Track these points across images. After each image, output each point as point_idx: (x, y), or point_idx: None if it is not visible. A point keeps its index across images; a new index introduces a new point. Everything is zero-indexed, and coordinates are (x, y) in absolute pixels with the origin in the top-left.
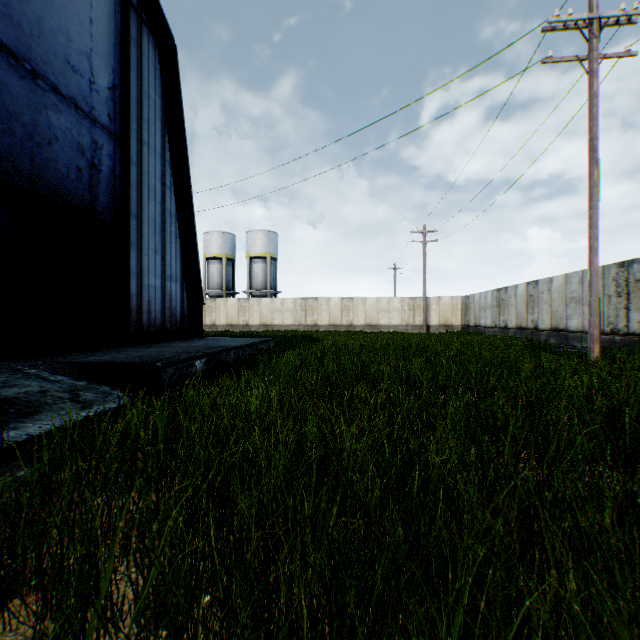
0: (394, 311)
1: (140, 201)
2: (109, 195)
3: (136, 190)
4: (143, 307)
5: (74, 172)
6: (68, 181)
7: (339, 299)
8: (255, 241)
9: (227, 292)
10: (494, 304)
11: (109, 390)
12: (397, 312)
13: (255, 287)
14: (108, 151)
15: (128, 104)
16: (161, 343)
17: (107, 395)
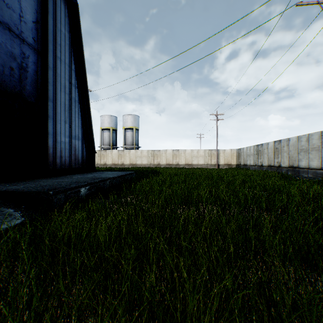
0: (200, 157)
1: (55, 92)
2: (33, 86)
3: (52, 85)
4: (57, 154)
5: (8, 70)
6: (3, 75)
7: (171, 150)
8: (127, 120)
9: (112, 147)
10: (255, 153)
11: (12, 212)
12: (202, 157)
13: (127, 144)
14: (33, 60)
15: (46, 33)
16: (67, 175)
17: (8, 216)
